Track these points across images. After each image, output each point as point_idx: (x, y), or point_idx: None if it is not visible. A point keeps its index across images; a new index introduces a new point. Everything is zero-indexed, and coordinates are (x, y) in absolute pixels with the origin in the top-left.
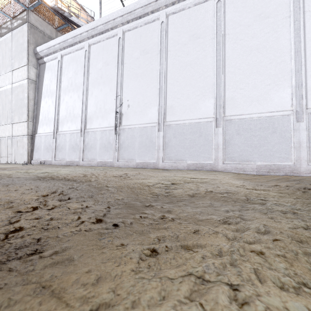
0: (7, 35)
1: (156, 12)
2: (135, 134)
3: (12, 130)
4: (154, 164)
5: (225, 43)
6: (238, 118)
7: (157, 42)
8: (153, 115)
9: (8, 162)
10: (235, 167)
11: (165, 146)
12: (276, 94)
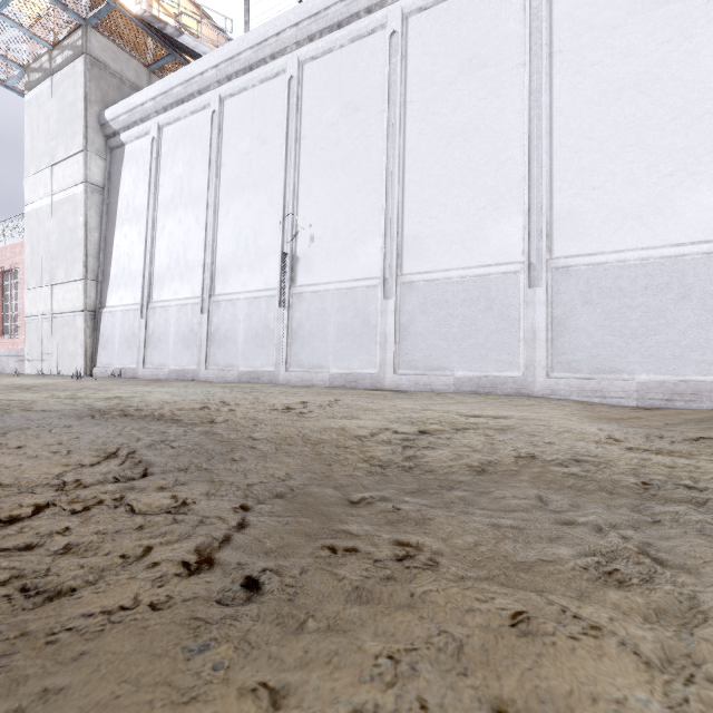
0: (42, 86)
1: (378, 10)
2: (328, 306)
3: (52, 300)
4: (374, 379)
5: (553, 76)
6: (588, 263)
7: (380, 83)
8: (371, 259)
9: (45, 371)
10: (579, 388)
11: (400, 336)
12: (689, 199)
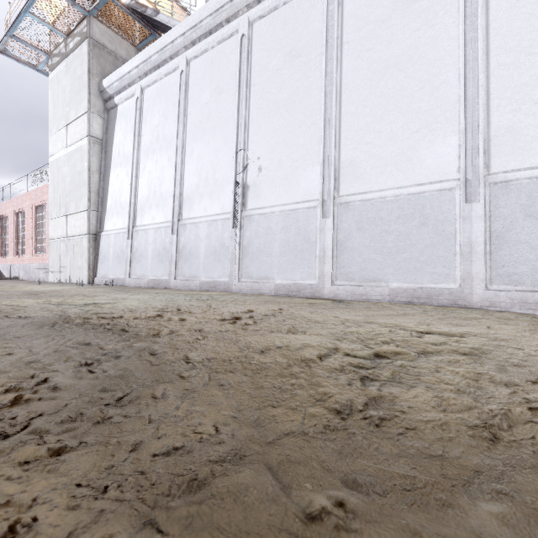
0: (60, 67)
1: None
2: (274, 225)
3: (67, 226)
4: (314, 289)
5: None
6: (530, 177)
7: (319, 29)
8: (310, 184)
9: (62, 280)
10: (522, 301)
11: (337, 251)
12: None
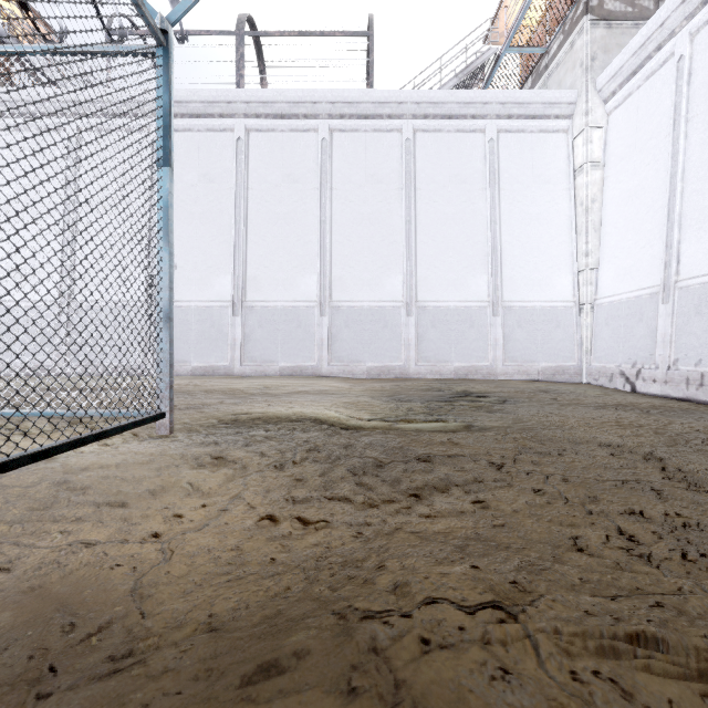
0: None
1: (228, 118)
2: (190, 318)
3: None
4: (227, 369)
5: (332, 201)
6: (348, 306)
7: (230, 168)
8: (223, 288)
9: None
10: (343, 370)
11: (245, 341)
12: (388, 280)
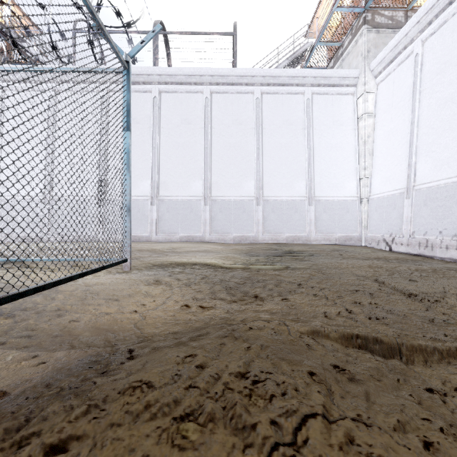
0: None
1: (148, 84)
2: None
3: None
4: (147, 238)
5: (212, 135)
6: (221, 199)
7: (149, 115)
8: (145, 188)
9: None
10: (218, 238)
11: (158, 220)
12: (246, 184)
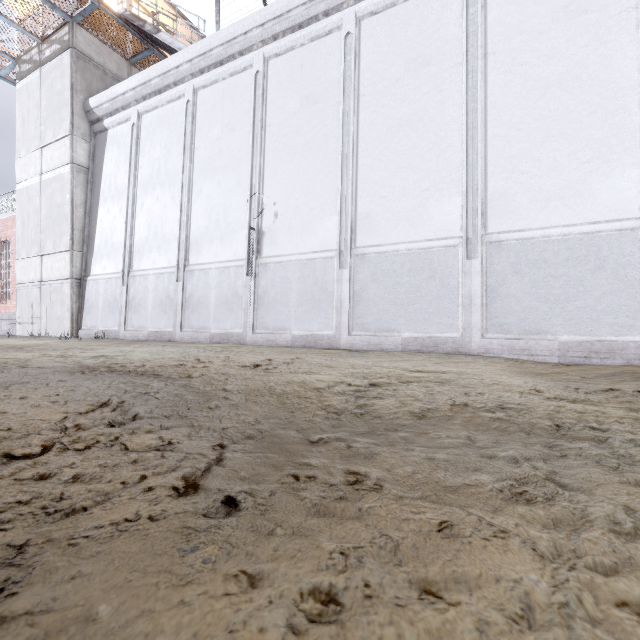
0: (32, 76)
1: (334, 13)
2: (291, 275)
3: (41, 269)
4: (331, 340)
5: (487, 74)
6: (517, 238)
7: (336, 78)
8: (328, 234)
9: (34, 333)
10: (510, 347)
11: (354, 301)
12: (604, 183)
